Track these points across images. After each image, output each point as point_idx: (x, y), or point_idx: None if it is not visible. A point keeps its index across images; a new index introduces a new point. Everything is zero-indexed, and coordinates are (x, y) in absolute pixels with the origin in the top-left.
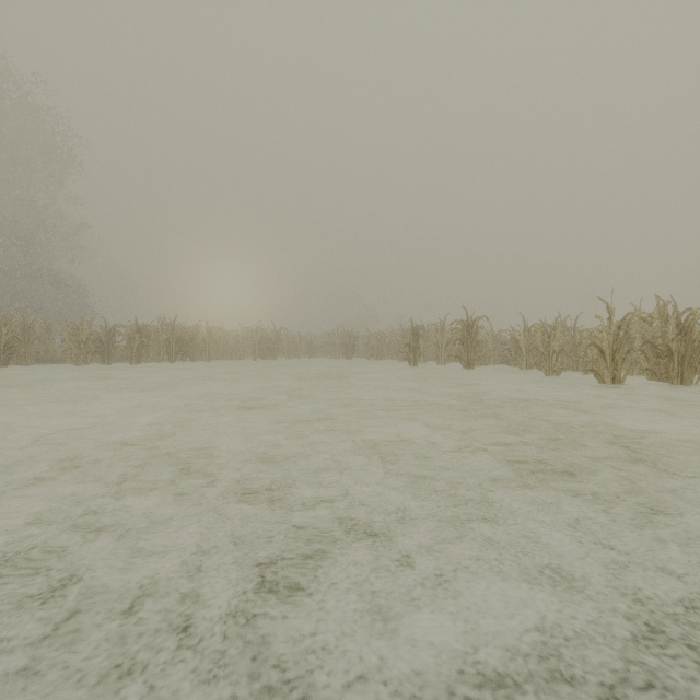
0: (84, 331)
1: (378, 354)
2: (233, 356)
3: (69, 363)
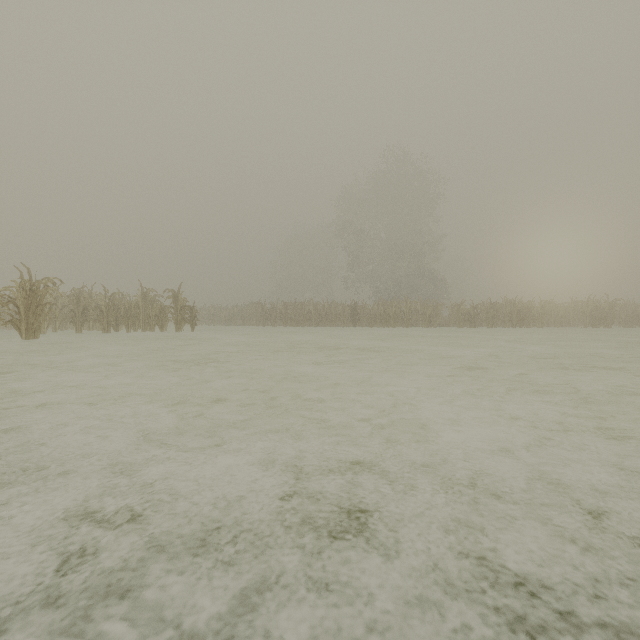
0: (462, 309)
1: None
2: (563, 324)
3: (451, 327)
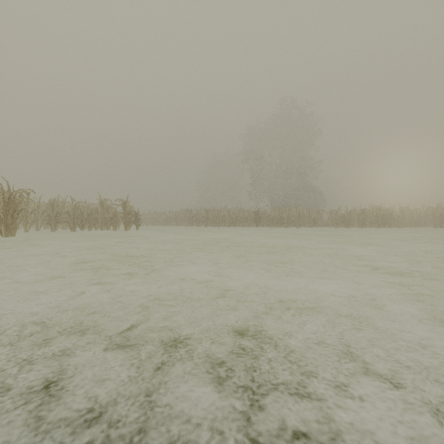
0: (339, 213)
1: None
2: (416, 225)
3: (330, 227)
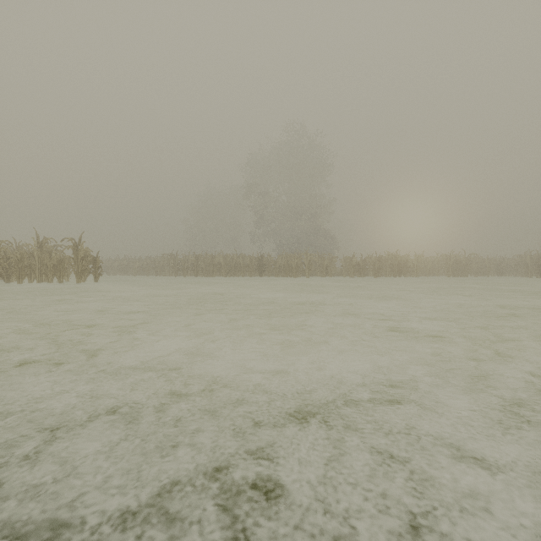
0: (353, 261)
1: None
2: (430, 274)
3: (344, 276)
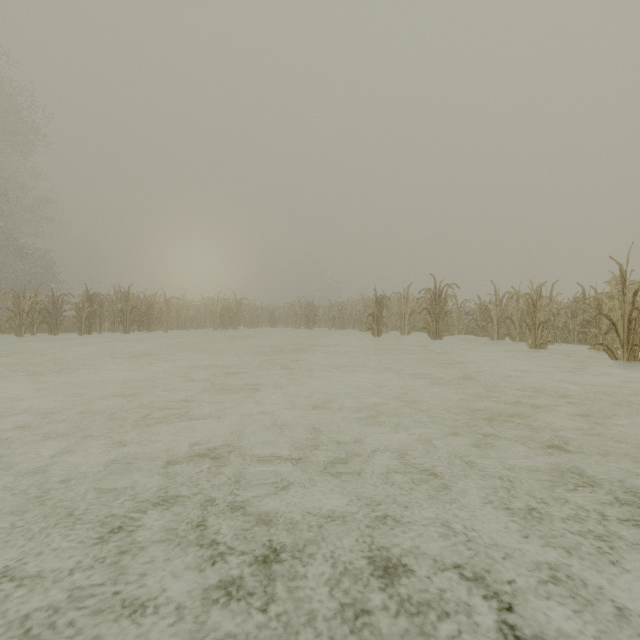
0: (27, 300)
1: (339, 324)
2: (194, 326)
3: (14, 334)
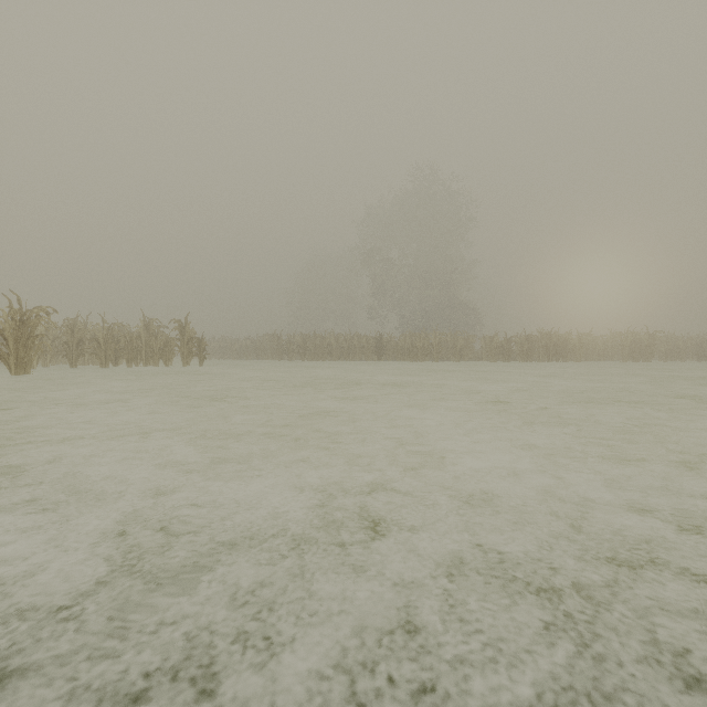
0: (495, 341)
1: None
2: (601, 358)
3: (484, 361)
